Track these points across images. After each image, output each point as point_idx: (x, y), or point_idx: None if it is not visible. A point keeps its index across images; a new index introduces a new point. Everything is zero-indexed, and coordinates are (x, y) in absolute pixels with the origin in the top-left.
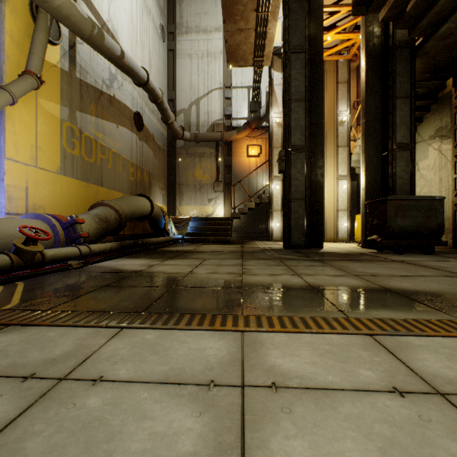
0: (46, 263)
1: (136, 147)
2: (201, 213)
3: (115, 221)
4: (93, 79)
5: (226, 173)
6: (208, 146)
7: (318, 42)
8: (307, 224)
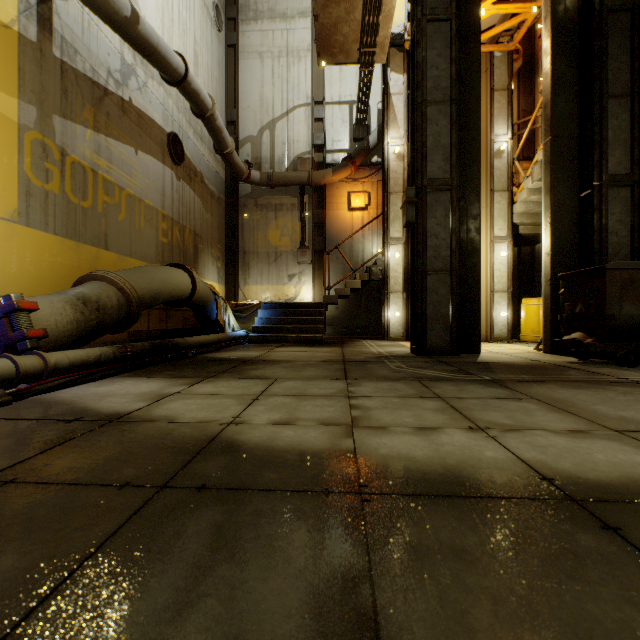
0: None
1: (171, 190)
2: (277, 296)
3: (118, 307)
4: (88, 66)
5: (316, 234)
6: (289, 194)
7: (471, 5)
8: (454, 313)
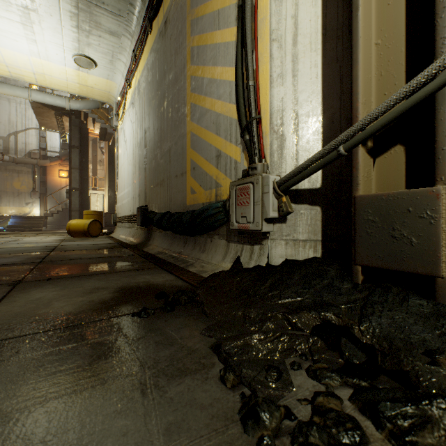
0: None
1: None
2: (19, 212)
3: None
4: None
5: (42, 186)
6: (26, 166)
7: (87, 144)
8: None
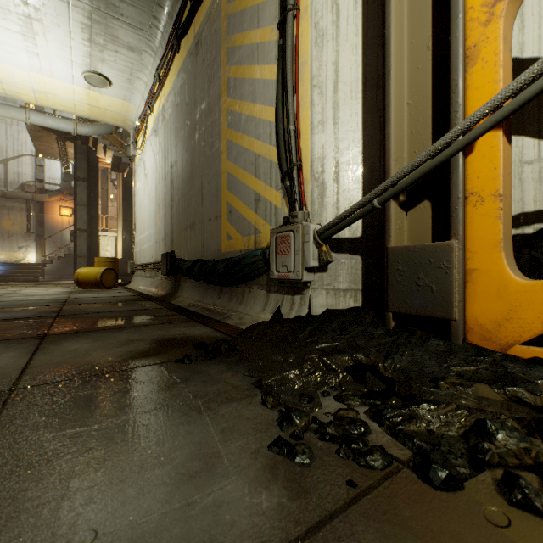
0: None
1: None
2: (10, 258)
3: None
4: None
5: (39, 226)
6: (19, 202)
7: (96, 175)
8: None
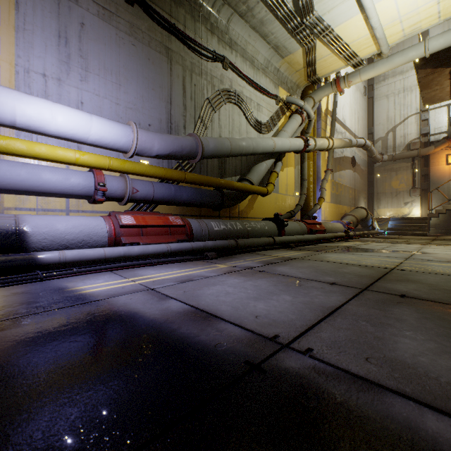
0: (349, 236)
1: (351, 177)
2: (396, 213)
3: (355, 222)
4: (337, 154)
5: (422, 180)
6: (404, 161)
7: None
8: None
